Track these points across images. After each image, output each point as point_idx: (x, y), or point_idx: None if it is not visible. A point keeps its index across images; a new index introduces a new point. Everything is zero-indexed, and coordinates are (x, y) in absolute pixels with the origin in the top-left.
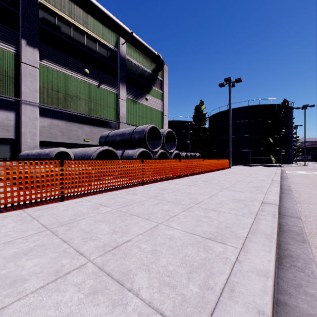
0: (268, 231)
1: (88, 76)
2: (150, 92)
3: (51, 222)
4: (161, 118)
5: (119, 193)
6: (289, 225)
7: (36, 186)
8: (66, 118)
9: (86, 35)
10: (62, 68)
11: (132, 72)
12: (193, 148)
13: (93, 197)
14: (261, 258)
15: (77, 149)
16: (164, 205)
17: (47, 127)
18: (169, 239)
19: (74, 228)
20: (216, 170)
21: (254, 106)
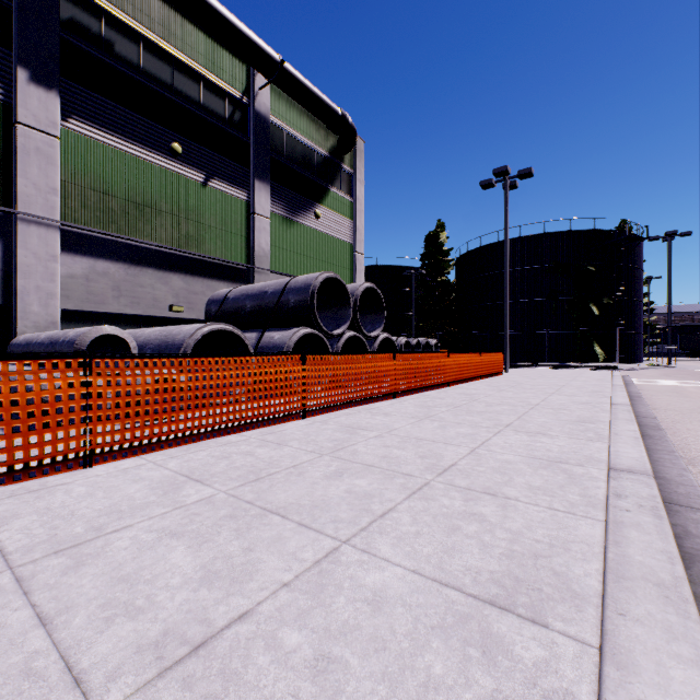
0: (660, 569)
1: (181, 160)
2: (325, 201)
3: (30, 539)
4: (350, 258)
5: (243, 441)
6: (694, 535)
7: (10, 429)
8: (126, 256)
9: (175, 64)
10: (118, 138)
11: (285, 153)
12: (422, 327)
13: (175, 453)
14: (684, 699)
15: (150, 330)
16: (356, 479)
17: (82, 276)
18: (370, 606)
19: (89, 563)
20: (477, 377)
21: (557, 233)
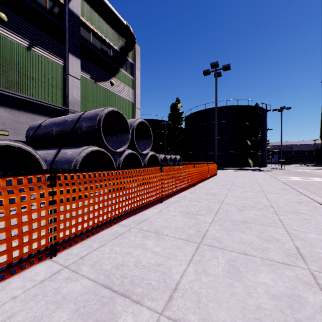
0: None
1: (7, 27)
2: (117, 76)
3: None
4: (132, 110)
5: None
6: None
7: None
8: None
9: None
10: None
11: (91, 42)
12: (169, 150)
13: None
14: None
15: None
16: None
17: None
18: None
19: None
20: (206, 178)
21: (232, 106)
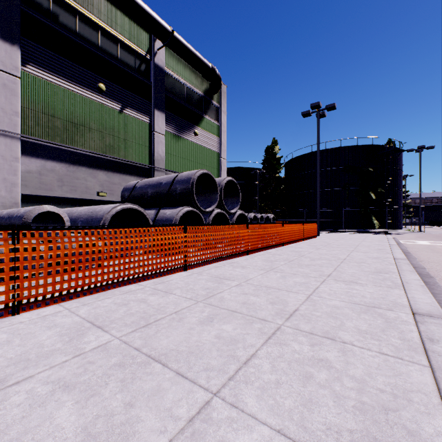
0: None
1: (105, 95)
2: (201, 124)
3: None
4: (217, 162)
5: (140, 289)
6: None
7: None
8: (67, 158)
9: (101, 31)
10: (61, 79)
11: (174, 93)
12: (263, 206)
13: (87, 300)
14: None
15: (81, 208)
16: (223, 324)
17: (36, 172)
18: None
19: None
20: (300, 239)
21: (349, 147)
